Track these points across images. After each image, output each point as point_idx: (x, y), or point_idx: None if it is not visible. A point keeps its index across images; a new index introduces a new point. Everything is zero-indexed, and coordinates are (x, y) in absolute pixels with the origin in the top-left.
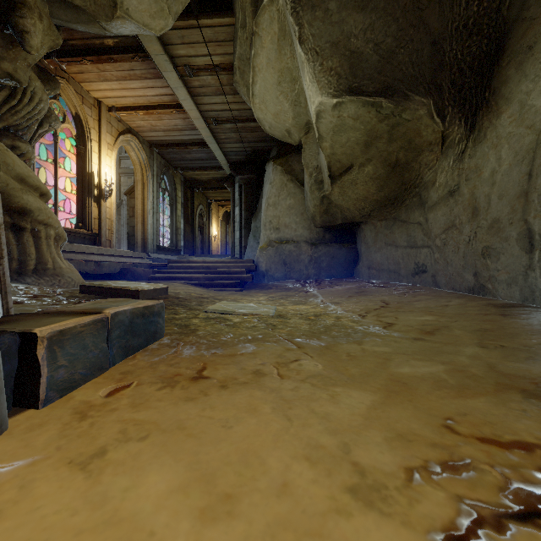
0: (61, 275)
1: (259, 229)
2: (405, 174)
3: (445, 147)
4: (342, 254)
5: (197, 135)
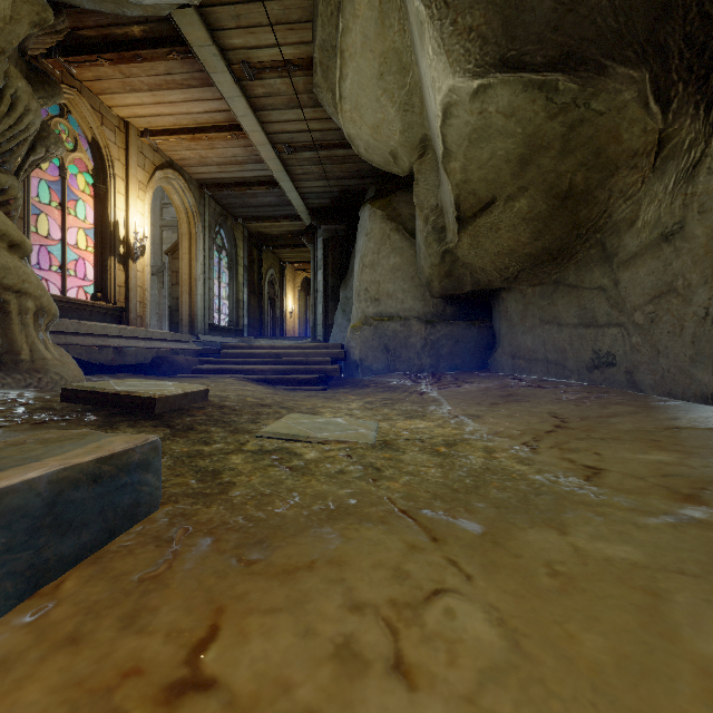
0: (43, 370)
1: (351, 301)
2: (581, 211)
3: (662, 159)
4: (471, 336)
5: (264, 171)
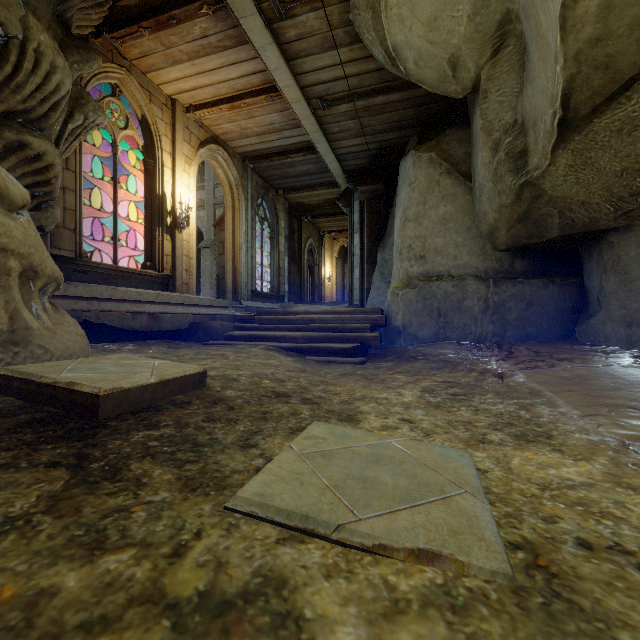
0: (23, 342)
1: (389, 262)
2: None
3: None
4: (549, 297)
5: (301, 136)
